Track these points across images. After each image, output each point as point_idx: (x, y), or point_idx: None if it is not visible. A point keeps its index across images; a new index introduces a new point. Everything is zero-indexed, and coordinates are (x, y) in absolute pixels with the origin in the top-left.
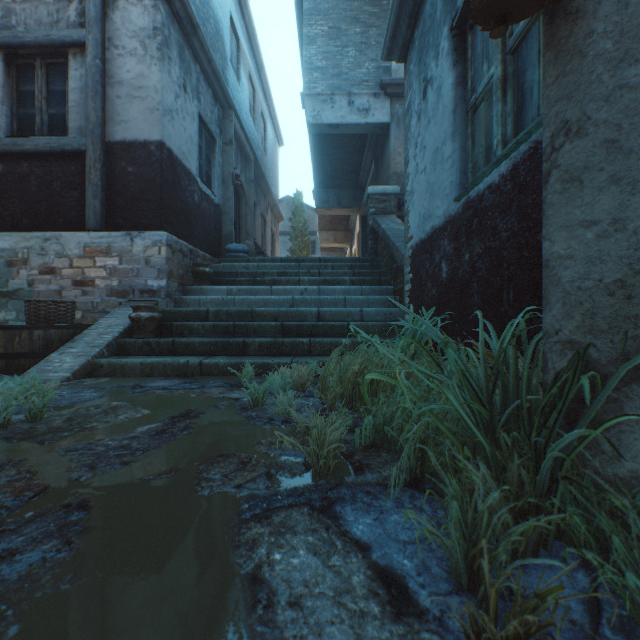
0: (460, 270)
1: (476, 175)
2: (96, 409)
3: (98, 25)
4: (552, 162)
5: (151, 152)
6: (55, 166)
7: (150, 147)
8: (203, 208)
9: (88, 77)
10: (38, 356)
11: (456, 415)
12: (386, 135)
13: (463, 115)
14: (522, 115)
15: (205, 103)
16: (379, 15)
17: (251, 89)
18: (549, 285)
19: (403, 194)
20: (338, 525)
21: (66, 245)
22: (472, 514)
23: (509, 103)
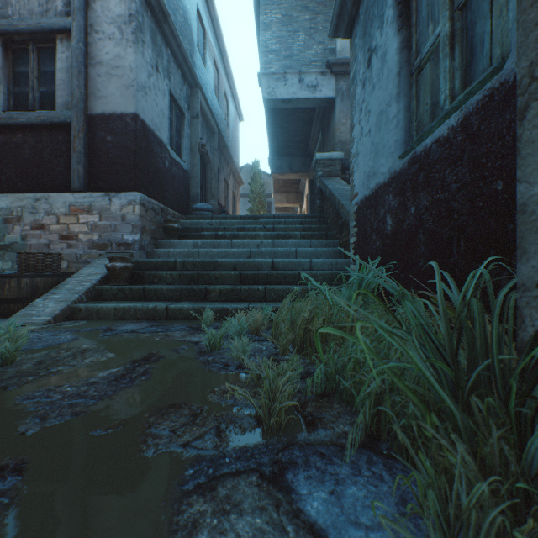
0: (405, 223)
1: (423, 130)
2: (66, 352)
3: (81, 13)
4: (531, 94)
5: (127, 123)
6: (45, 136)
7: (126, 119)
8: (173, 172)
9: (73, 58)
10: (25, 301)
11: (419, 375)
12: (332, 108)
13: (407, 77)
14: (471, 68)
15: (175, 82)
16: (326, 3)
17: (215, 72)
18: (526, 232)
19: (347, 159)
20: (290, 501)
21: (54, 204)
22: (454, 509)
23: (457, 58)
